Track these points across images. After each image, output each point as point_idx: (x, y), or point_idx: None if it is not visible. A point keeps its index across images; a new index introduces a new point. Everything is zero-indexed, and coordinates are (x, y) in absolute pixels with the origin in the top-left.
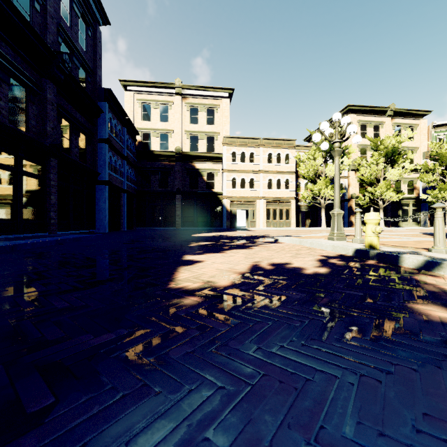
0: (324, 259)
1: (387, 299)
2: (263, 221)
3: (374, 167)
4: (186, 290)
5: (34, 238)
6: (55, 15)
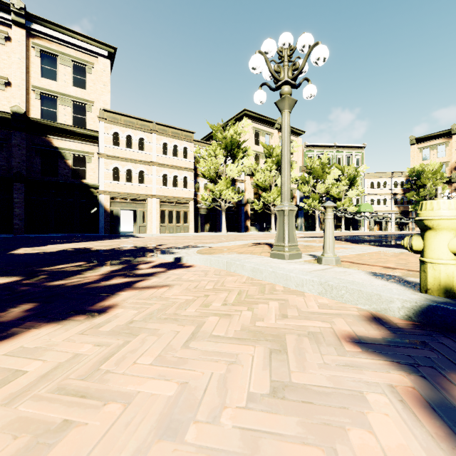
0: (442, 405)
1: None
2: (157, 225)
3: (267, 173)
4: None
5: None
6: None
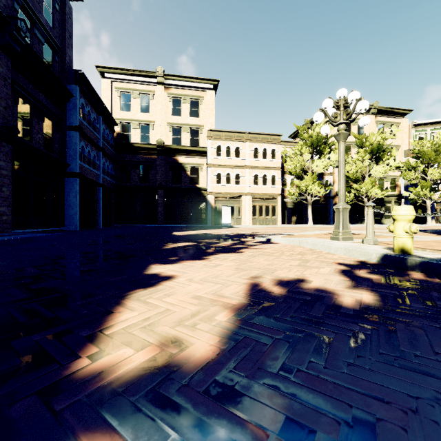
0: (347, 270)
1: None
2: (249, 218)
3: (359, 163)
4: (105, 385)
5: None
6: None
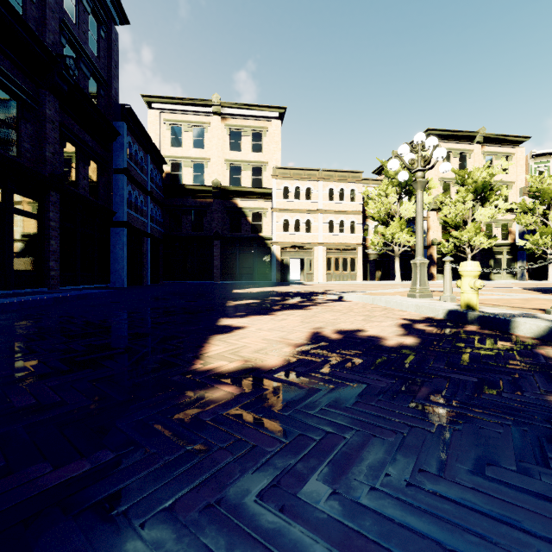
0: (407, 324)
1: (515, 389)
2: (323, 273)
3: (460, 206)
4: (217, 373)
5: (26, 295)
6: (56, 8)
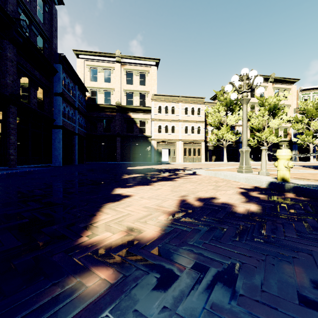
0: (244, 192)
1: None
2: (181, 157)
3: (260, 118)
4: (99, 249)
5: None
6: None
